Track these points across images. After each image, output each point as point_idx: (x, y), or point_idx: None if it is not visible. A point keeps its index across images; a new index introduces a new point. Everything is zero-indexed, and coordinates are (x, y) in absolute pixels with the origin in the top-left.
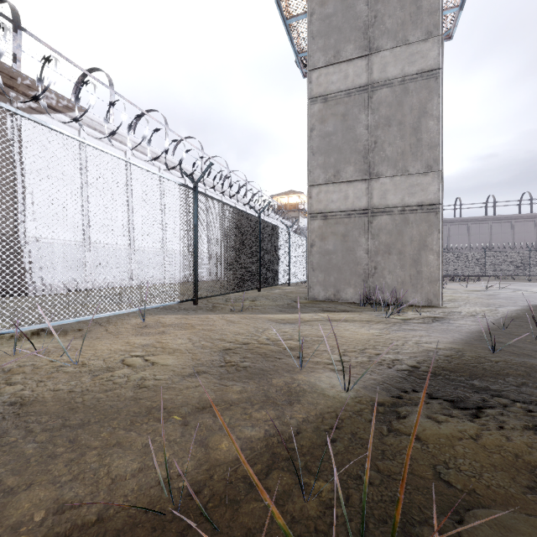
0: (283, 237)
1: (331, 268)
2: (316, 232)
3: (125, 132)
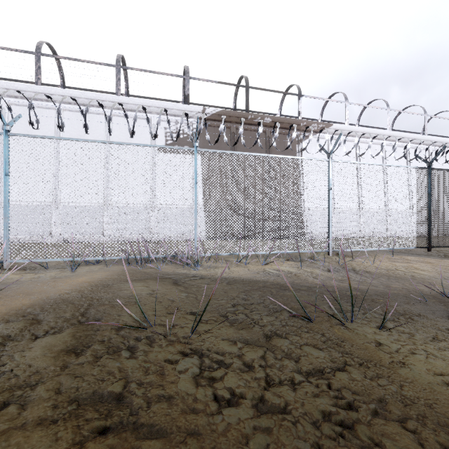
0: None
1: None
2: None
3: (355, 128)
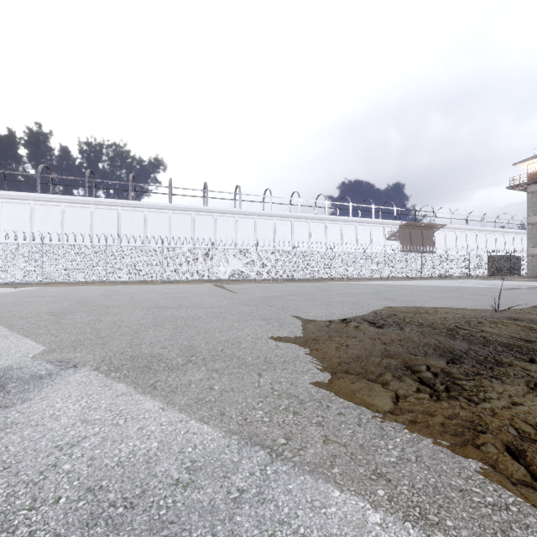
0: (523, 259)
1: (534, 270)
2: (529, 260)
3: (455, 226)
